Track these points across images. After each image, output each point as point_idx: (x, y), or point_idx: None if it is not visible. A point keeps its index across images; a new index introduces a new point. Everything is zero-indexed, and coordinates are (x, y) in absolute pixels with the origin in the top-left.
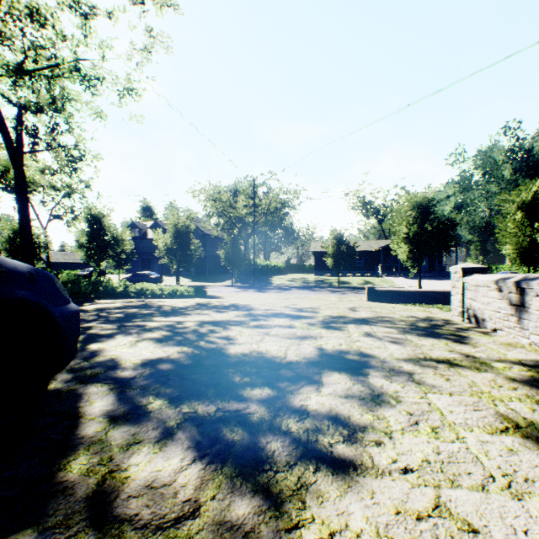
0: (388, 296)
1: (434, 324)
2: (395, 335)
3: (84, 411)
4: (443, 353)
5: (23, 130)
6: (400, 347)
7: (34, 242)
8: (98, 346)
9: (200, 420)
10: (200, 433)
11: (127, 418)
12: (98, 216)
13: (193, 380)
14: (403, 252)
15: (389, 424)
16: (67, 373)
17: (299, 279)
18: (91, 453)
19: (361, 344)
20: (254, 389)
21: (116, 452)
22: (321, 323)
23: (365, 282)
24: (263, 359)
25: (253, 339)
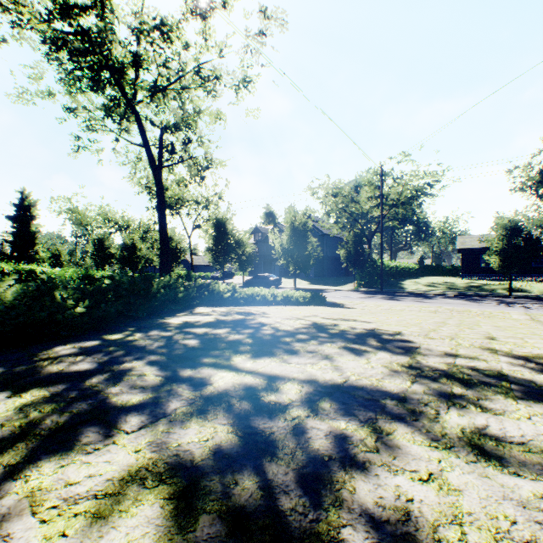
0: None
1: None
2: None
3: None
4: None
5: (162, 147)
6: None
7: (176, 247)
8: (30, 487)
9: None
10: None
11: None
12: (222, 220)
13: None
14: None
15: None
16: None
17: (441, 283)
18: None
19: None
20: None
21: None
22: None
23: None
24: None
25: None
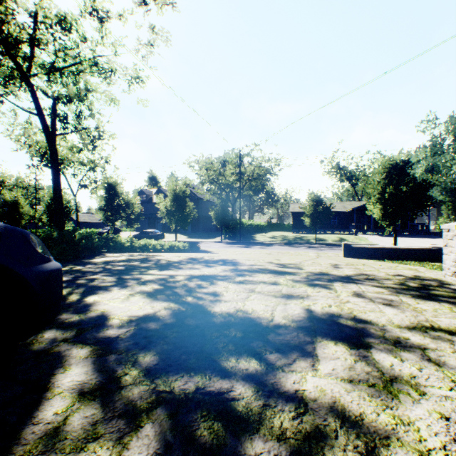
0: (364, 252)
1: (426, 284)
2: (387, 296)
3: (54, 381)
4: (452, 321)
5: (56, 117)
6: (398, 311)
7: (66, 206)
8: (94, 299)
9: (175, 406)
10: (171, 428)
11: (94, 396)
12: (113, 184)
13: (174, 344)
14: (379, 211)
15: (421, 434)
16: (56, 329)
17: (279, 236)
18: (38, 452)
19: (352, 305)
20: (239, 361)
21: (66, 454)
22: (305, 280)
23: (340, 239)
24: (248, 320)
25: (238, 296)
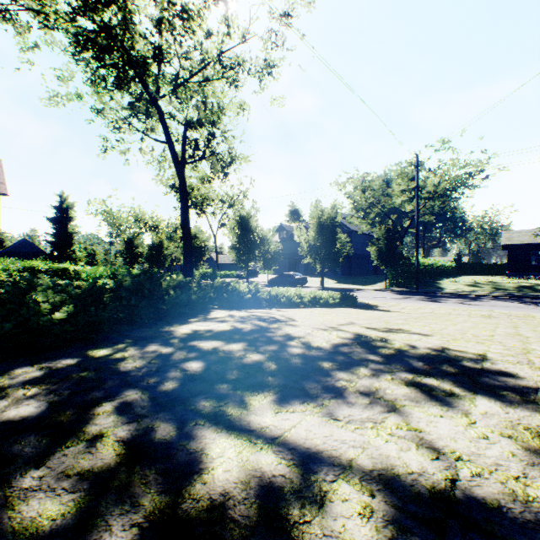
0: None
1: None
2: None
3: None
4: None
5: (186, 143)
6: None
7: (201, 246)
8: None
9: None
10: None
11: None
12: (246, 217)
13: None
14: None
15: None
16: None
17: (485, 283)
18: None
19: None
20: None
21: None
22: None
23: None
24: None
25: None
